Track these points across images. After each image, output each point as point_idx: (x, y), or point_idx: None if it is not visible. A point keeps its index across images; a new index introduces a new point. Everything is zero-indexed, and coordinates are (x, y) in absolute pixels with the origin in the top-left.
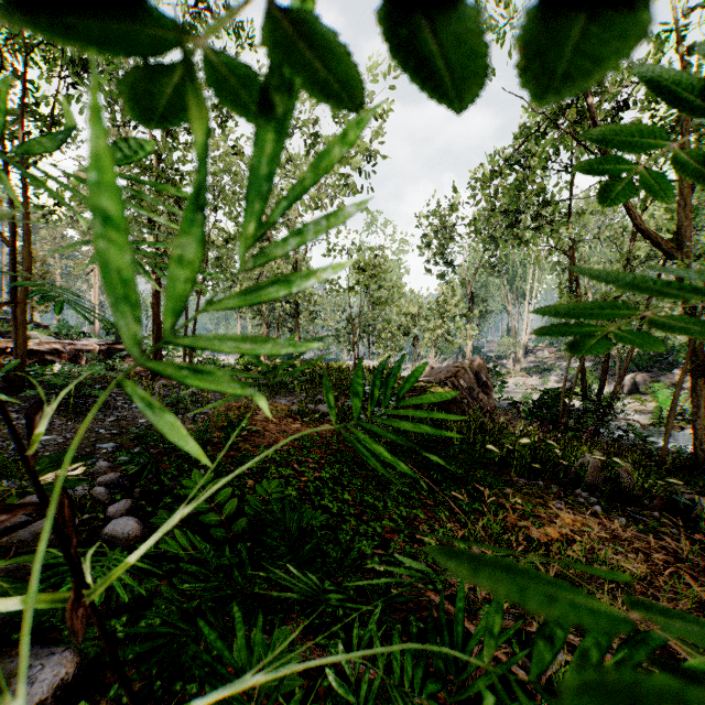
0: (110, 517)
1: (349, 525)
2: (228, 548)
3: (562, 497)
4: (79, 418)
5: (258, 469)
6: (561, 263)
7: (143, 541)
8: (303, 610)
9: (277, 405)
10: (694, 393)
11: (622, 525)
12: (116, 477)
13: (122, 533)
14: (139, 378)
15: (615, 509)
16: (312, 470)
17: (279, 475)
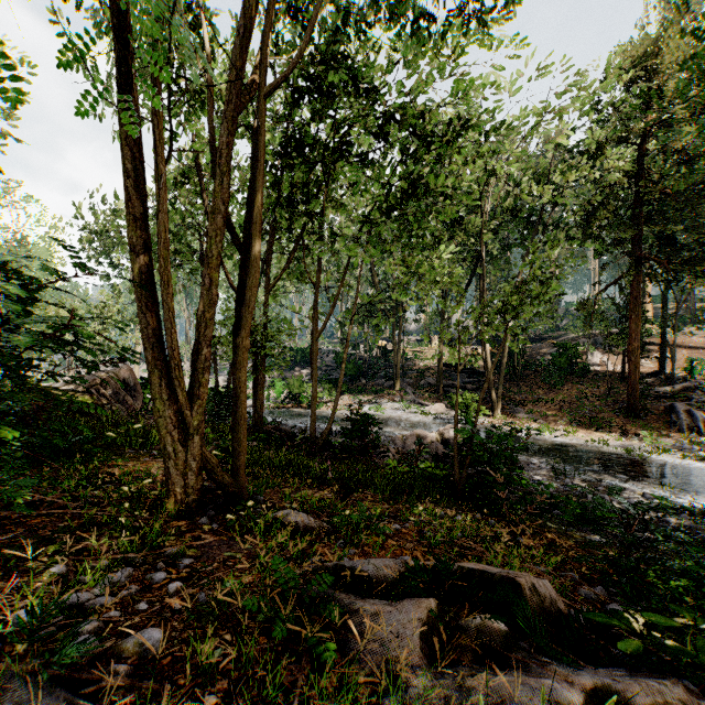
0: None
1: None
2: None
3: (156, 455)
4: None
5: None
6: (226, 282)
7: None
8: None
9: None
10: (253, 386)
11: None
12: None
13: None
14: None
15: None
16: None
17: None
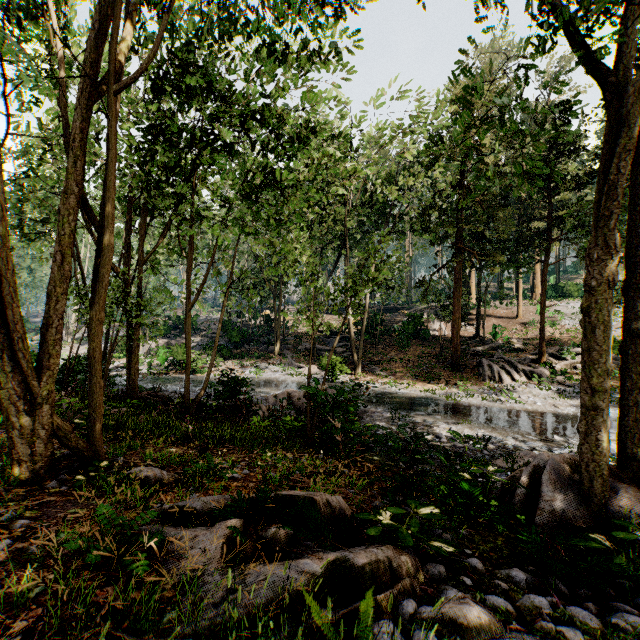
0: None
1: None
2: None
3: None
4: None
5: None
6: None
7: None
8: None
9: None
10: (128, 354)
11: None
12: None
13: None
14: None
15: None
16: None
17: None
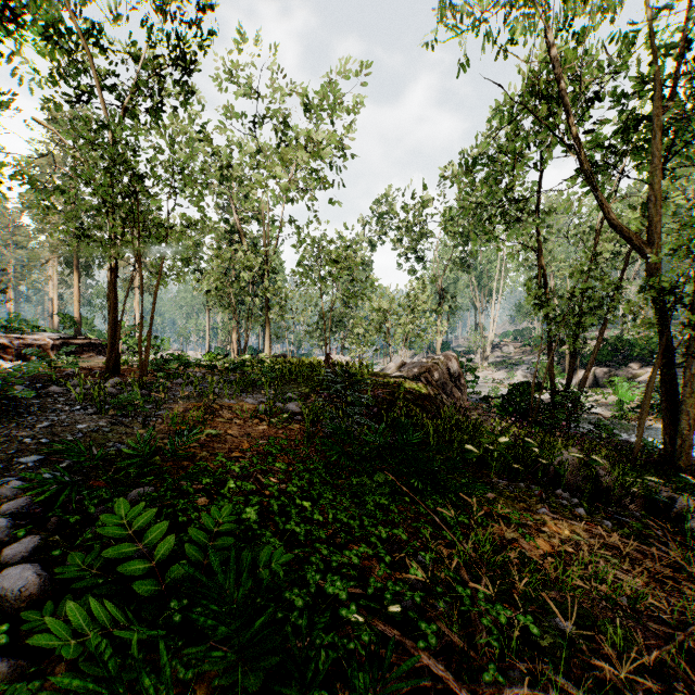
0: (6, 562)
1: (319, 556)
2: (134, 642)
3: (544, 499)
4: (4, 424)
5: (212, 485)
6: (526, 261)
7: (43, 600)
8: (256, 693)
9: (242, 405)
10: (664, 388)
11: (609, 530)
12: (28, 503)
13: (12, 591)
14: (92, 375)
15: (597, 510)
16: (278, 481)
17: (238, 489)
